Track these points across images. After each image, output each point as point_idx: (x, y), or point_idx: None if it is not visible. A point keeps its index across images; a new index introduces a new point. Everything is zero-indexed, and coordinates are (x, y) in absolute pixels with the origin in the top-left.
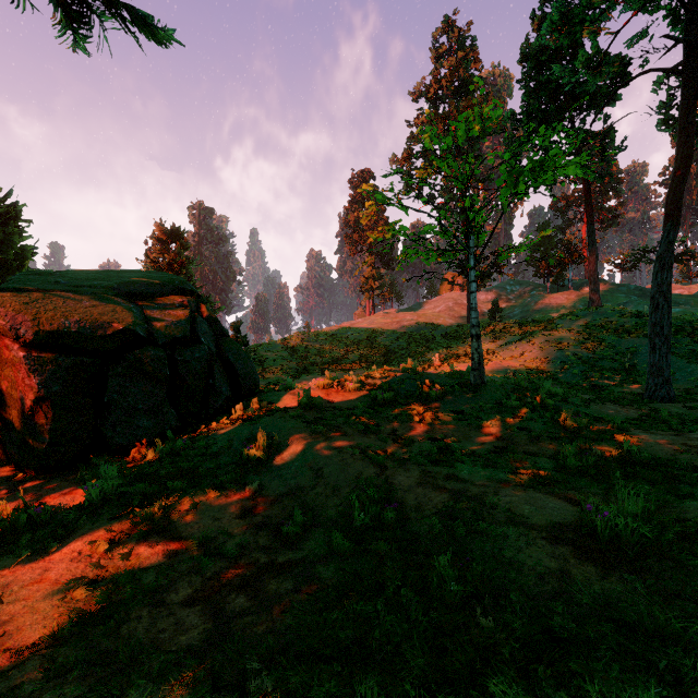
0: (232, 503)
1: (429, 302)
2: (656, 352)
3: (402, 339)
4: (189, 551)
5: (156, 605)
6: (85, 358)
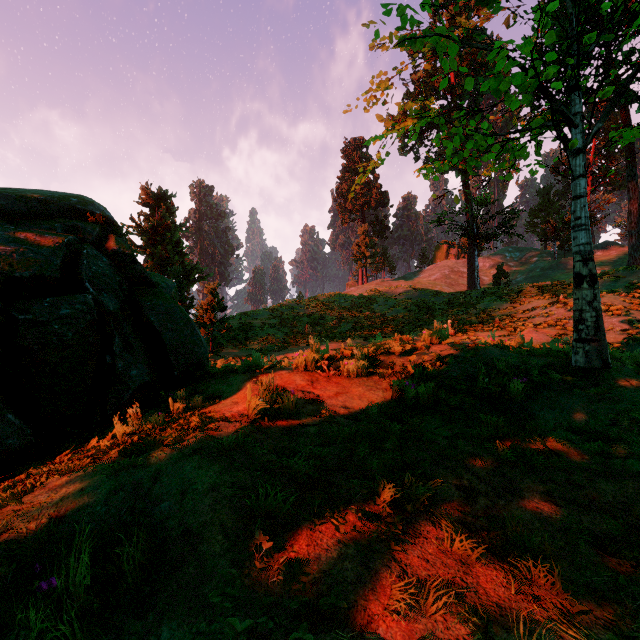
0: None
1: (423, 271)
2: None
3: (400, 306)
4: None
5: None
6: None
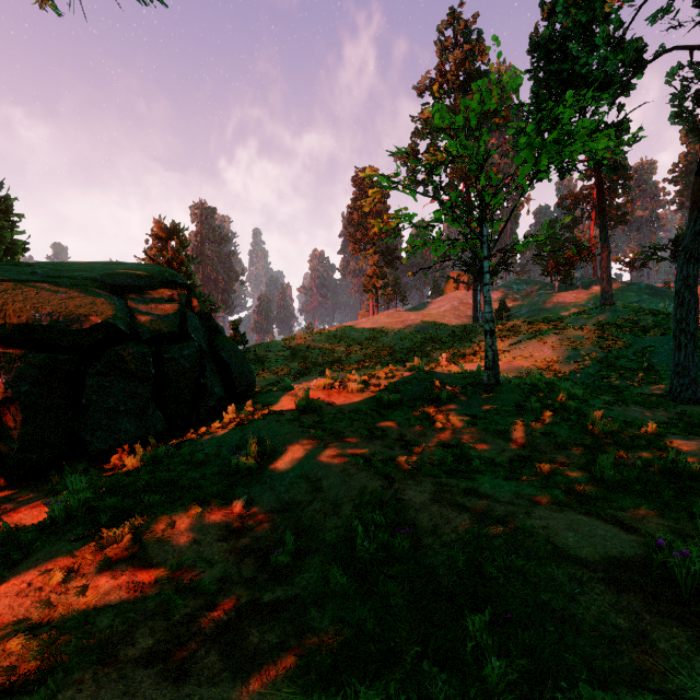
0: (216, 521)
1: (433, 302)
2: (681, 351)
3: (407, 339)
4: (158, 584)
5: (105, 663)
6: (59, 354)
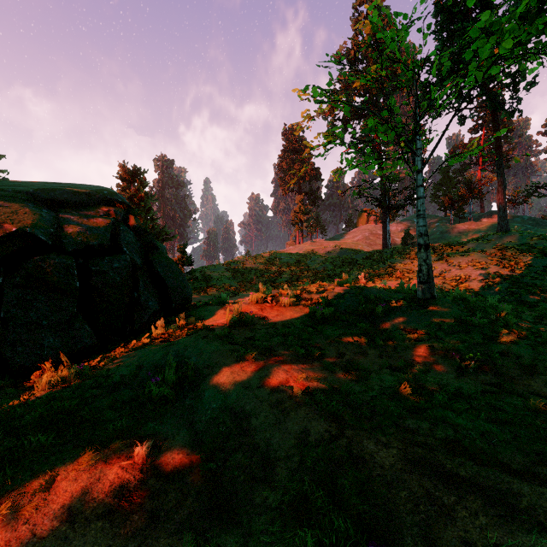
0: (108, 476)
1: (348, 233)
2: None
3: (328, 262)
4: None
5: None
6: None
